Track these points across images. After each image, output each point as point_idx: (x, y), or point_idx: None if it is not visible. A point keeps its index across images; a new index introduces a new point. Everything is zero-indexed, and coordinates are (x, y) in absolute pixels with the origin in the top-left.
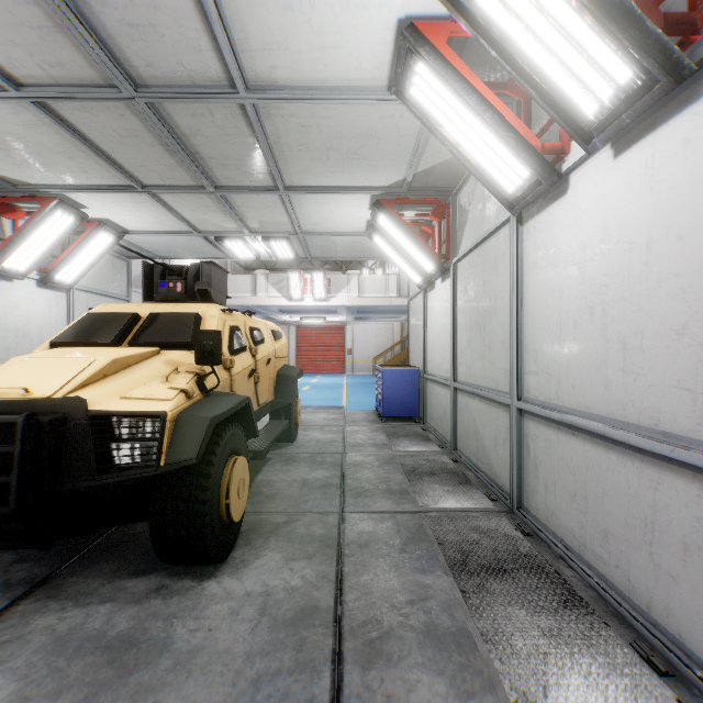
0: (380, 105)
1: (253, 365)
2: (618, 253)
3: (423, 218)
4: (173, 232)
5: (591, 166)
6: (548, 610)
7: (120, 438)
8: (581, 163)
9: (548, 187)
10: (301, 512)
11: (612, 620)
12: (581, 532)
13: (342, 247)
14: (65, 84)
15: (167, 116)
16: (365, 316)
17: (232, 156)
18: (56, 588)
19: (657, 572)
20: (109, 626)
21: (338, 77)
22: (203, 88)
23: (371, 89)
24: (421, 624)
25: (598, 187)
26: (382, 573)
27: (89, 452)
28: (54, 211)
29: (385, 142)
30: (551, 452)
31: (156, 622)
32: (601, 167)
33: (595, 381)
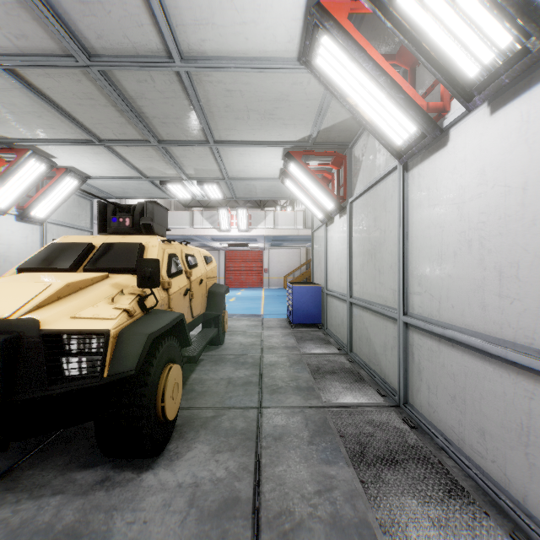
0: (291, 74)
1: (188, 285)
2: (495, 195)
3: (324, 166)
4: (125, 177)
5: (469, 122)
6: (436, 499)
7: (69, 353)
8: (460, 119)
9: (432, 139)
10: (226, 407)
11: (491, 509)
12: (460, 428)
13: (260, 190)
14: (30, 53)
15: (116, 82)
16: (278, 243)
17: (171, 116)
18: (15, 480)
19: (531, 471)
20: (57, 518)
21: (257, 49)
22: (145, 58)
23: (284, 60)
24: (327, 514)
25: (475, 139)
26: (294, 465)
27: (41, 365)
28: (28, 160)
29: (295, 104)
30: (433, 359)
31: (98, 514)
32: (478, 122)
33: (473, 303)
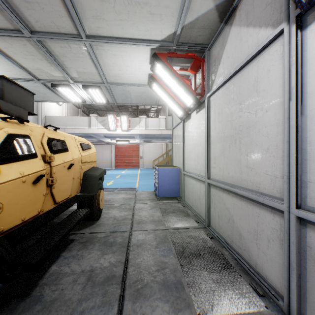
0: None
1: (44, 170)
2: None
3: (184, 73)
4: (19, 78)
5: None
6: None
7: None
8: None
9: None
10: None
11: None
12: None
13: (134, 96)
14: None
15: None
16: (149, 140)
17: None
18: None
19: None
20: None
21: None
22: None
23: None
24: None
25: None
26: None
27: None
28: None
29: None
30: None
31: None
32: None
33: None
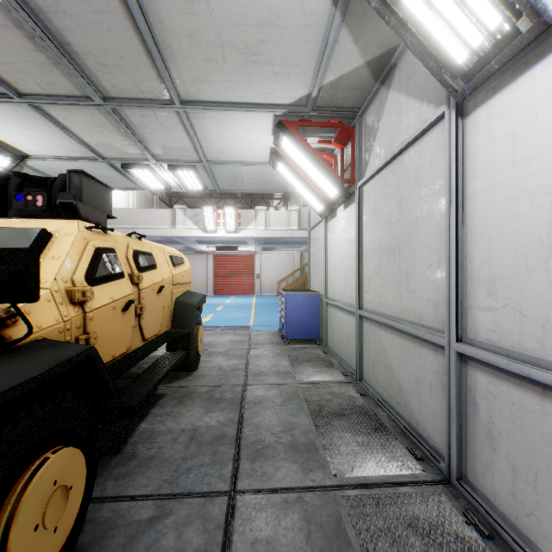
0: None
1: (132, 294)
2: None
3: (325, 146)
4: (76, 157)
5: None
6: None
7: None
8: None
9: (540, 29)
10: (178, 494)
11: None
12: None
13: (247, 179)
14: None
15: None
16: (271, 247)
17: (111, 51)
18: None
19: None
20: None
21: None
22: None
23: None
24: None
25: None
26: None
27: None
28: None
29: (288, 35)
30: (526, 424)
31: None
32: None
33: None
